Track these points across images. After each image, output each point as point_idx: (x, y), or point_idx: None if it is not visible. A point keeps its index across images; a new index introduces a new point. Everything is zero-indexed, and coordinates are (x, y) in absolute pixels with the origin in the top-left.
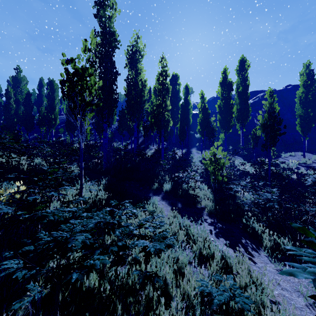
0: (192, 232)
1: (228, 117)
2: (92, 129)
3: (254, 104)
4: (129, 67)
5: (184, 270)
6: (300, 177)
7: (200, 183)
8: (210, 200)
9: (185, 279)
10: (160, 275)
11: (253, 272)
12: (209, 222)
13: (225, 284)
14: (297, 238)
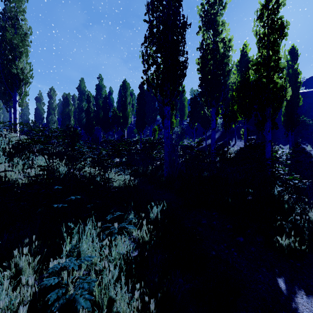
0: None
1: None
2: (163, 128)
3: None
4: (204, 29)
5: None
6: None
7: None
8: None
9: None
10: None
11: None
12: None
13: None
14: None
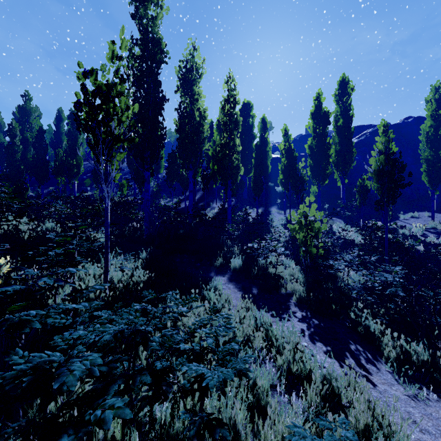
0: (275, 335)
1: (323, 163)
2: (130, 180)
3: (358, 144)
4: (182, 91)
5: (264, 402)
6: (429, 248)
7: (283, 258)
8: (299, 282)
9: (268, 422)
10: (226, 414)
11: (375, 404)
12: (299, 317)
13: (336, 434)
14: (438, 345)
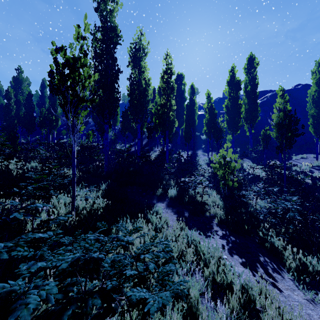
0: (203, 250)
1: (236, 118)
2: (95, 131)
3: (262, 104)
4: (132, 65)
5: (195, 309)
6: (315, 181)
7: (207, 188)
8: (219, 207)
9: None
10: None
11: (283, 310)
12: (220, 235)
13: None
14: None
